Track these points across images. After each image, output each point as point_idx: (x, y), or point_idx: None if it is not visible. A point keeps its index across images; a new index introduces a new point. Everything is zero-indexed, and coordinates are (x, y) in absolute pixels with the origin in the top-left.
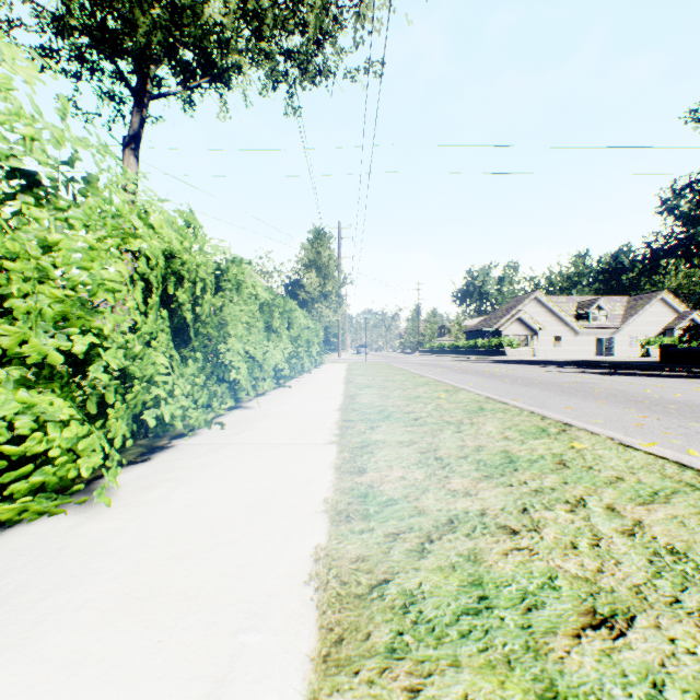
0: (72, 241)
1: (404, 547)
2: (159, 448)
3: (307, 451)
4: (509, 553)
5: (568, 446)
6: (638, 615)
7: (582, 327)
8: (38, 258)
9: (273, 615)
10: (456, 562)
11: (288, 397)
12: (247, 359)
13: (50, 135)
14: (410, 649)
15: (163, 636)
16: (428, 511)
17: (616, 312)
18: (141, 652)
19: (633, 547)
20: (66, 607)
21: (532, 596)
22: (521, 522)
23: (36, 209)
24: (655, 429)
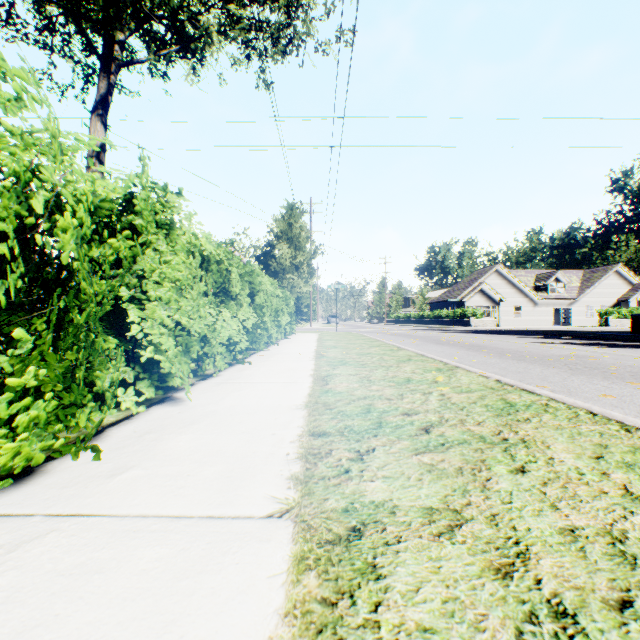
0: None
1: None
2: None
3: (222, 556)
4: None
5: None
6: None
7: (541, 298)
8: None
9: None
10: None
11: (241, 380)
12: (179, 332)
13: None
14: None
15: None
16: None
17: (572, 284)
18: None
19: None
20: None
21: None
22: None
23: None
24: None
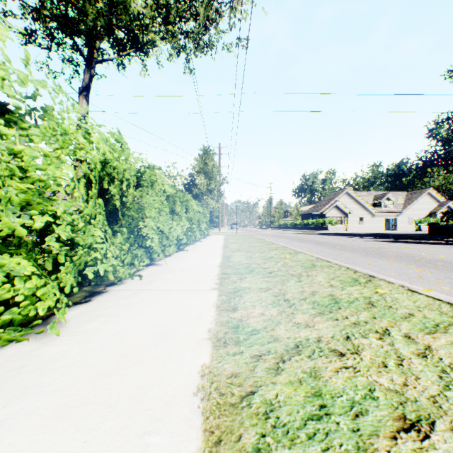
0: (34, 151)
1: (264, 366)
2: (97, 293)
3: (197, 294)
4: (339, 371)
5: (373, 291)
6: (437, 420)
7: (377, 211)
8: (8, 162)
9: (170, 420)
10: (302, 378)
11: (185, 257)
12: (158, 232)
13: (17, 76)
14: (271, 448)
15: (88, 437)
16: (280, 338)
17: (399, 202)
18: (71, 451)
19: (427, 366)
20: (19, 413)
21: (358, 405)
22: (346, 347)
23: (14, 131)
24: (430, 279)
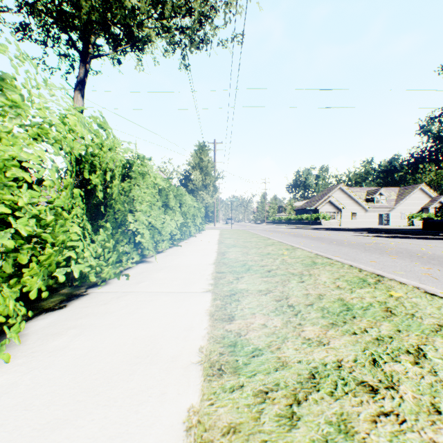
0: None
1: (273, 411)
2: (76, 296)
3: (189, 298)
4: (377, 421)
5: (387, 295)
6: None
7: (370, 207)
8: None
9: None
10: (328, 434)
11: (179, 254)
12: (149, 227)
13: None
14: None
15: None
16: (290, 363)
17: (391, 197)
18: None
19: None
20: None
21: None
22: (376, 376)
23: None
24: (440, 278)
